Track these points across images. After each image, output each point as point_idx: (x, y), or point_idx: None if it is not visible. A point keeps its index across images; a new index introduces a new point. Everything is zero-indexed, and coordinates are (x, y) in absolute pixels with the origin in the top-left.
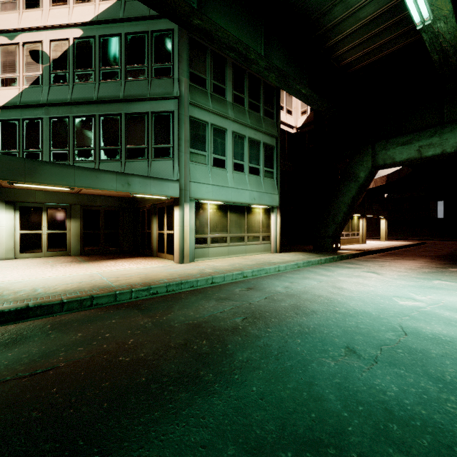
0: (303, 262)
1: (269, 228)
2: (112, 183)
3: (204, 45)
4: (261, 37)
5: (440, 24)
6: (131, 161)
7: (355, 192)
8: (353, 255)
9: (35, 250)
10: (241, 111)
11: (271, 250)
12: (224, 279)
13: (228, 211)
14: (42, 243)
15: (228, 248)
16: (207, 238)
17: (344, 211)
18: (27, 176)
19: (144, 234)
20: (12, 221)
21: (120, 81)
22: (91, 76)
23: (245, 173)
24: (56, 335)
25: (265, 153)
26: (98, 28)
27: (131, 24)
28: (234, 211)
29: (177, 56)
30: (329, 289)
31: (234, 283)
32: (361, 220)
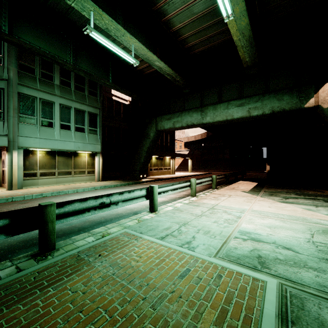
0: (100, 186)
1: (94, 166)
2: None
3: None
4: (70, 49)
5: (157, 63)
6: None
7: (149, 144)
8: (146, 181)
9: None
10: (68, 91)
11: (96, 180)
12: (24, 198)
13: (57, 155)
14: None
15: (57, 179)
16: (36, 173)
17: (144, 155)
18: None
19: None
20: None
21: None
22: None
23: (71, 131)
24: None
25: (90, 118)
26: None
27: None
28: (62, 155)
29: (7, 52)
30: None
31: (24, 200)
32: (171, 160)
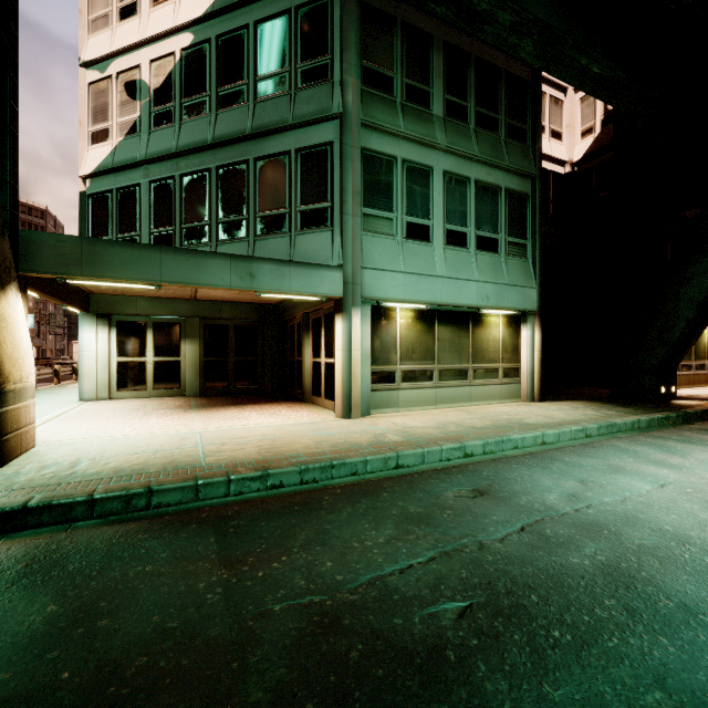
0: (597, 426)
1: (517, 354)
2: (223, 275)
3: (389, 15)
4: None
5: None
6: (263, 238)
7: None
8: None
9: (137, 386)
10: (461, 132)
11: (522, 397)
12: (423, 459)
13: (436, 321)
14: (147, 376)
15: (436, 390)
16: (395, 373)
17: (689, 318)
18: (85, 266)
19: (293, 364)
20: (106, 343)
21: (247, 104)
22: (204, 106)
23: (468, 250)
24: (5, 604)
25: (510, 210)
26: (215, 25)
27: (263, 4)
28: (447, 322)
29: (339, 40)
30: (700, 514)
31: (443, 474)
32: None
